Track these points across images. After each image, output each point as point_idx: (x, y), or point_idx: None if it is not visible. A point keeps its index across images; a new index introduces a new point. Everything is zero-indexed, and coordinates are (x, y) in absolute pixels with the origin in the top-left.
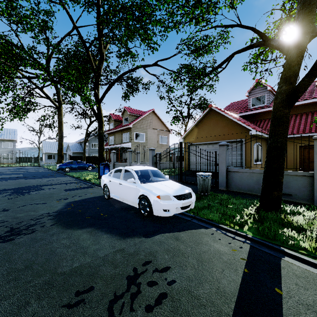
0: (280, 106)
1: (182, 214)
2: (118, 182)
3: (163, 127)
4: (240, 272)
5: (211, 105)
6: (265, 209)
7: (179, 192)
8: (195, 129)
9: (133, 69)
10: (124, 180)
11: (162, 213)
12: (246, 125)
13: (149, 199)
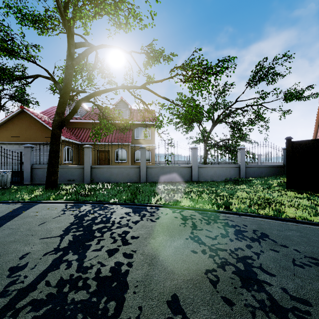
0: (55, 128)
1: None
2: None
3: None
4: (7, 212)
5: (23, 107)
6: (48, 188)
7: None
8: (4, 127)
9: None
10: None
11: None
12: None
13: None
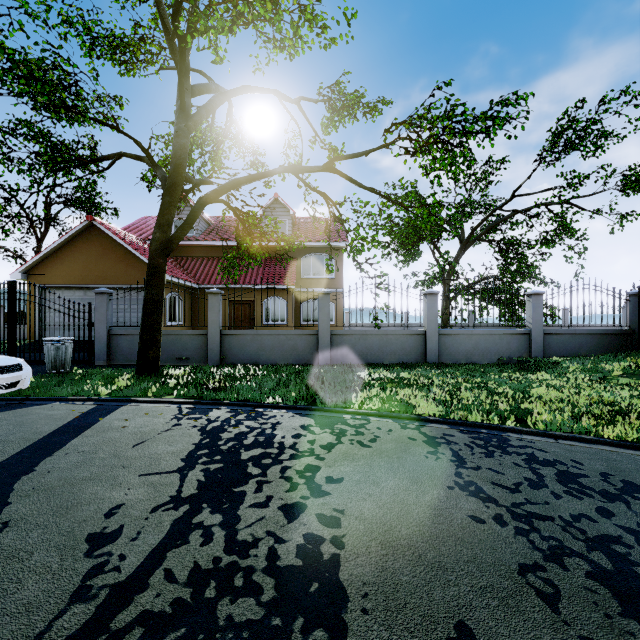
0: (154, 254)
1: (2, 400)
2: None
3: None
4: (70, 419)
5: (93, 218)
6: (141, 374)
7: None
8: (57, 257)
9: None
10: None
11: None
12: None
13: None
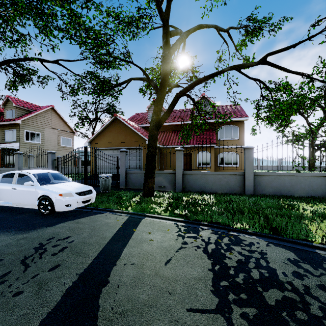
0: (152, 129)
1: (83, 208)
2: (9, 187)
3: (66, 127)
4: (118, 228)
5: (116, 115)
6: (145, 196)
7: (81, 190)
8: (102, 134)
9: (25, 58)
10: (19, 184)
11: (64, 208)
12: (144, 136)
13: (51, 198)
